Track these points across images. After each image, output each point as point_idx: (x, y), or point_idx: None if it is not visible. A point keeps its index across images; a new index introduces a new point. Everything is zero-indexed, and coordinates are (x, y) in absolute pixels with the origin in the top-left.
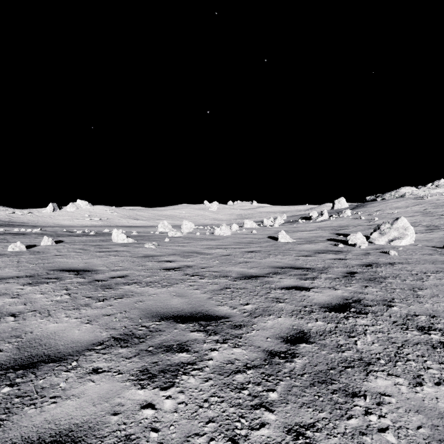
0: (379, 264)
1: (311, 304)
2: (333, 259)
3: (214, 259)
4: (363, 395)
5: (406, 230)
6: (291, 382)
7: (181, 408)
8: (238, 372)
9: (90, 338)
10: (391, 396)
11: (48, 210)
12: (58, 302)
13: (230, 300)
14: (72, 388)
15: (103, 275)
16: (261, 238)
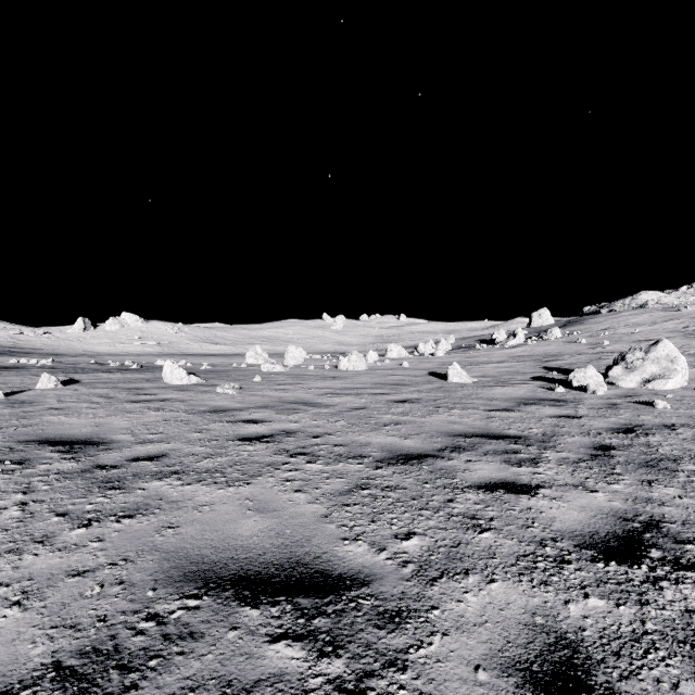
0: (648, 428)
1: (554, 537)
2: (555, 416)
3: (338, 416)
4: None
5: (673, 363)
6: None
7: None
8: None
9: None
10: None
11: (76, 329)
12: None
13: (370, 521)
14: None
15: (118, 454)
16: (417, 376)
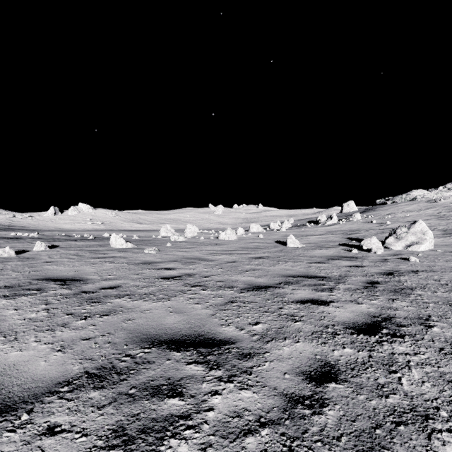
0: (401, 272)
1: (334, 324)
2: (349, 266)
3: (218, 266)
4: None
5: (424, 235)
6: None
7: None
8: (249, 432)
9: (57, 374)
10: None
11: (49, 214)
12: (32, 320)
13: (236, 317)
14: None
15: (93, 286)
16: (268, 243)
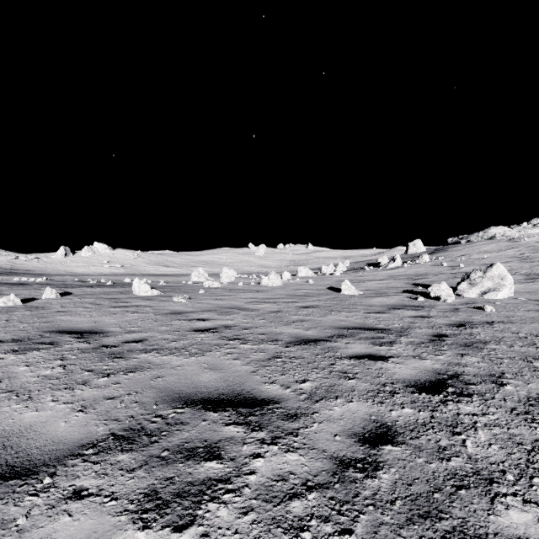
0: (474, 324)
1: (393, 382)
2: (413, 316)
3: (261, 316)
4: None
5: (503, 280)
6: (376, 516)
7: None
8: (295, 496)
9: (79, 436)
10: None
11: (59, 255)
12: (47, 377)
13: (281, 374)
14: (34, 528)
15: (114, 339)
16: (319, 290)
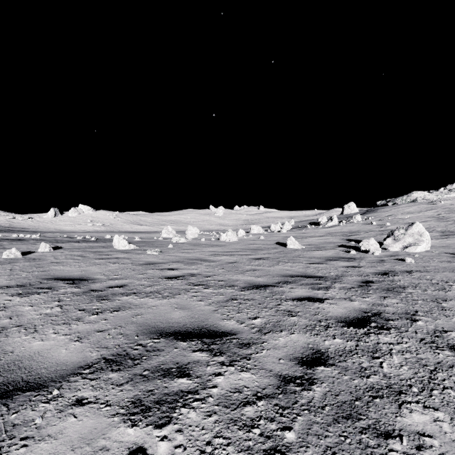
0: (396, 272)
1: (327, 318)
2: (346, 266)
3: (220, 266)
4: (399, 435)
5: (421, 236)
6: (310, 417)
7: (178, 454)
8: (248, 403)
9: (78, 360)
10: (432, 437)
11: (50, 215)
12: (47, 315)
13: (237, 313)
14: (49, 426)
15: (100, 285)
16: (269, 245)
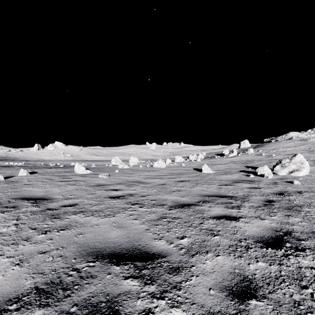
0: (289, 193)
1: (245, 238)
2: (249, 187)
3: (152, 187)
4: None
5: (302, 164)
6: None
7: None
8: None
9: (9, 290)
10: None
11: (34, 149)
12: (2, 234)
13: (167, 232)
14: None
15: (56, 204)
16: (188, 170)
